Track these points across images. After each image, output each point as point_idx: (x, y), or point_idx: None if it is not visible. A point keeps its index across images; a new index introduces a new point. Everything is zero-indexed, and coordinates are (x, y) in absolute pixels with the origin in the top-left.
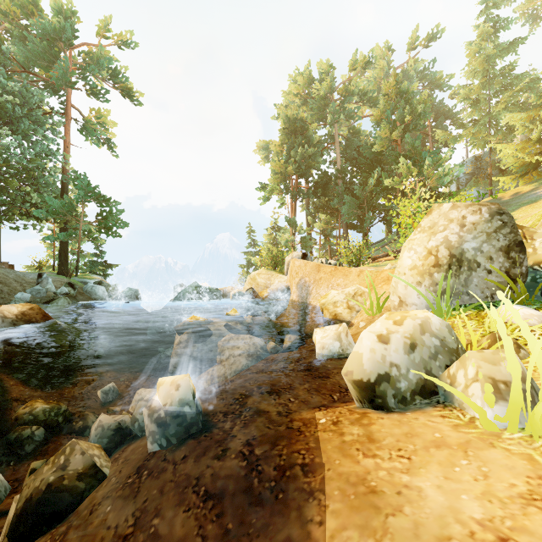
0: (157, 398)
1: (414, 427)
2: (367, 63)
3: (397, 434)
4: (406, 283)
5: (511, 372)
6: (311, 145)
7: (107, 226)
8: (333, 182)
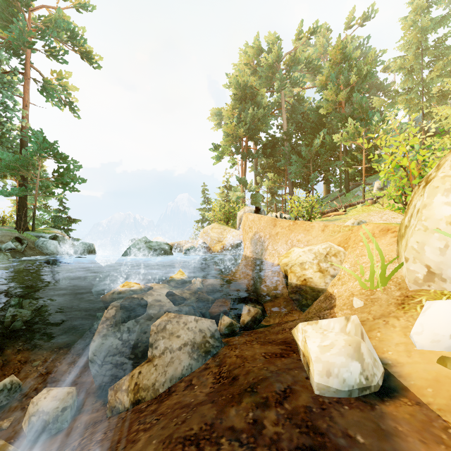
0: None
1: None
2: (311, 34)
3: None
4: None
5: None
6: (260, 108)
7: (64, 182)
8: None
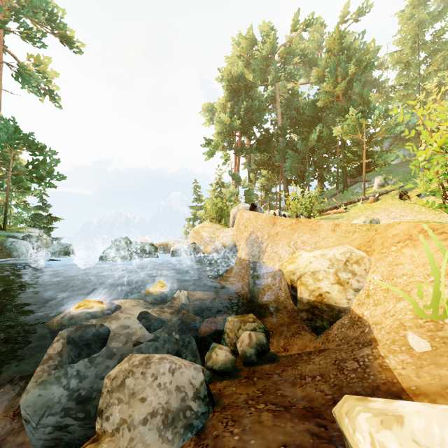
0: None
1: None
2: (307, 24)
3: None
4: None
5: None
6: (254, 101)
7: (39, 176)
8: None
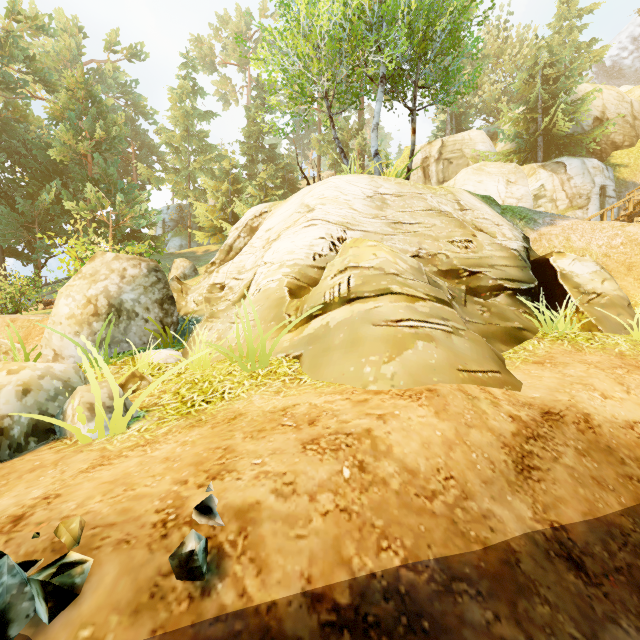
0: None
1: (16, 466)
2: (40, 27)
3: None
4: (59, 333)
5: (96, 393)
6: None
7: None
8: None
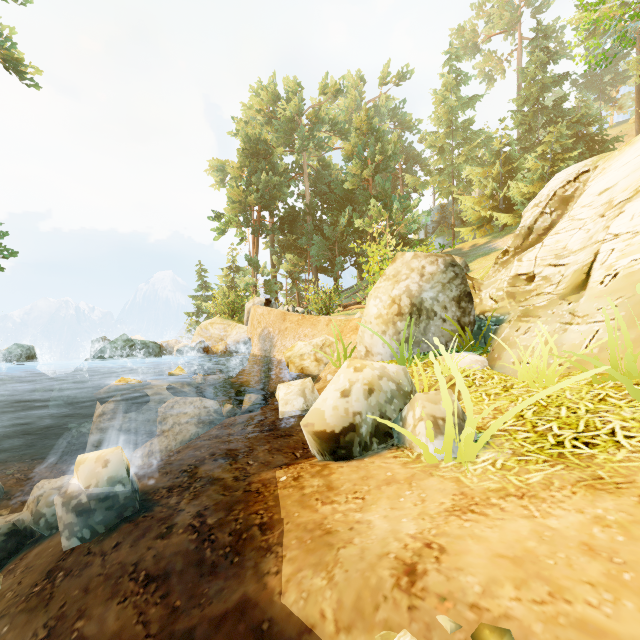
0: (76, 481)
1: (370, 470)
2: (338, 91)
3: (355, 478)
4: (372, 332)
5: (445, 408)
6: (276, 173)
7: None
8: (301, 218)
